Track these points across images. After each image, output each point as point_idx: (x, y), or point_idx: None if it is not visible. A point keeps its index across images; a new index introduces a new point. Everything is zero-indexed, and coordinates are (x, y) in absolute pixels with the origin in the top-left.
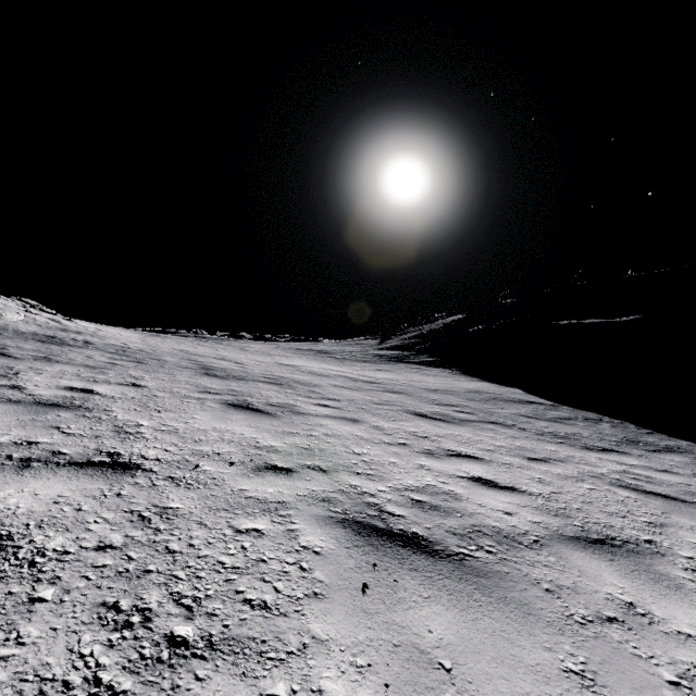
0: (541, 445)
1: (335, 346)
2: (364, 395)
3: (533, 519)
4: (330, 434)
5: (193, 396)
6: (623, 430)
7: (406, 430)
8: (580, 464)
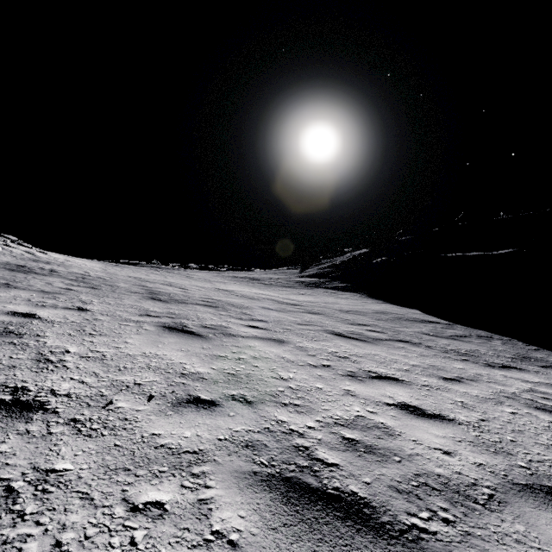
0: (449, 363)
1: (264, 274)
2: (289, 316)
3: (475, 459)
4: (257, 357)
5: (132, 319)
6: (513, 346)
7: (327, 350)
8: (490, 383)
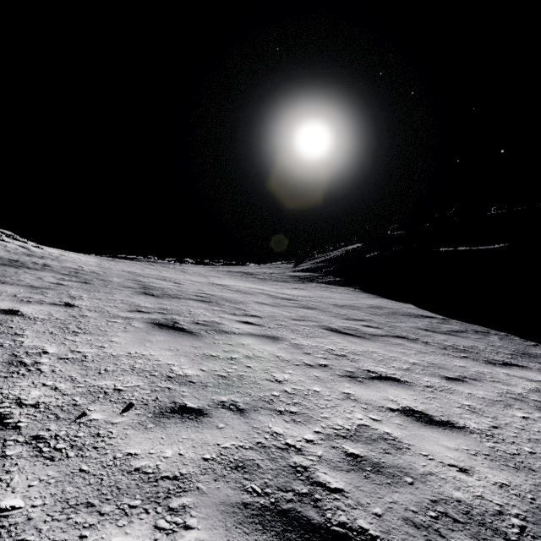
0: (449, 360)
1: (258, 269)
2: (283, 311)
3: (496, 478)
4: (250, 356)
5: (121, 315)
6: (511, 342)
7: (324, 347)
8: (495, 383)
